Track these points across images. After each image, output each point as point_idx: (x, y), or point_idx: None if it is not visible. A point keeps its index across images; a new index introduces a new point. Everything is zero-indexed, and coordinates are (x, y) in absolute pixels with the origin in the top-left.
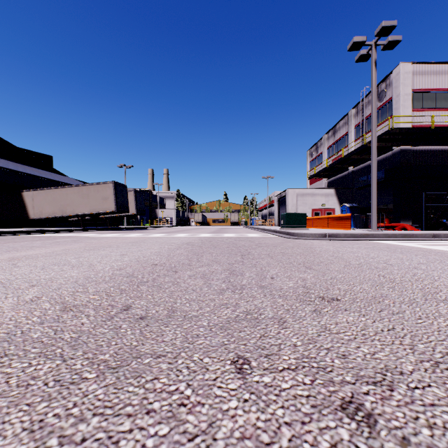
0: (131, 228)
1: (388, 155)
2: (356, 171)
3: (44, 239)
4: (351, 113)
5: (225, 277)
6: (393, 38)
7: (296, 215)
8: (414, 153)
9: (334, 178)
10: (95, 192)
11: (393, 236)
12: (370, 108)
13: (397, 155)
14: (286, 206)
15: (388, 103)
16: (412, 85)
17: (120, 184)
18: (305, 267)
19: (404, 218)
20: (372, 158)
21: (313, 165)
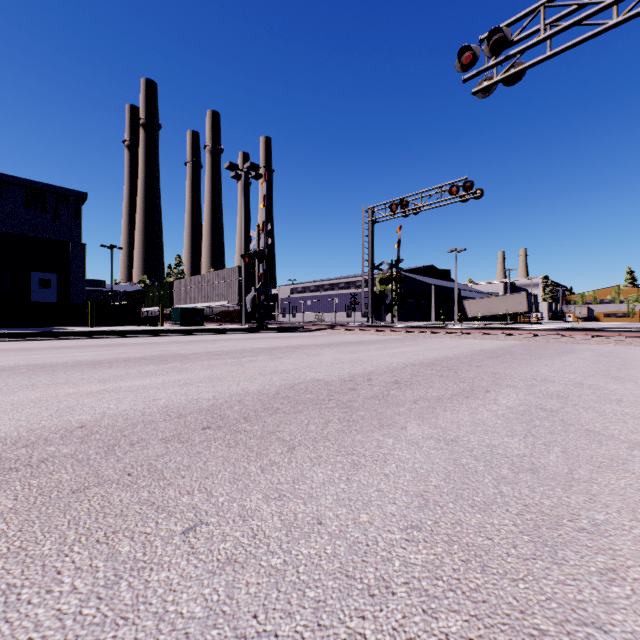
0: (525, 323)
1: None
2: None
3: None
4: None
5: None
6: None
7: None
8: None
9: None
10: (512, 300)
11: None
12: None
13: None
14: None
15: None
16: None
17: (528, 292)
18: None
19: None
20: None
21: None
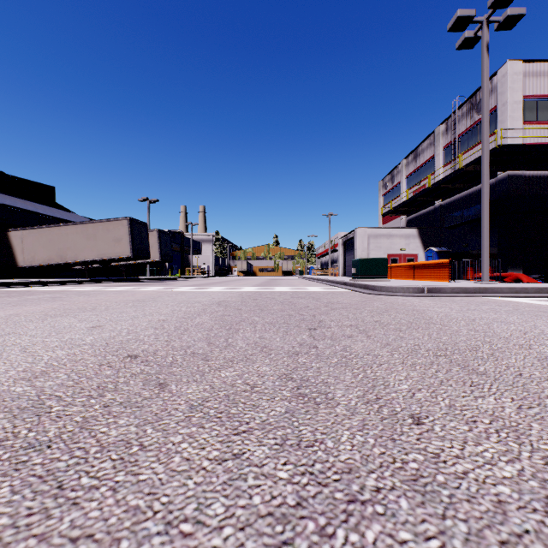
0: (154, 279)
1: (491, 183)
2: (446, 205)
3: (12, 296)
4: (439, 130)
5: (283, 415)
6: (513, 12)
7: (374, 261)
8: (526, 180)
9: (416, 215)
10: (104, 232)
11: (522, 292)
12: (465, 122)
13: (504, 183)
14: (355, 250)
15: (490, 115)
16: (523, 89)
17: (138, 221)
18: (460, 367)
19: (513, 266)
20: (483, 181)
21: (387, 199)
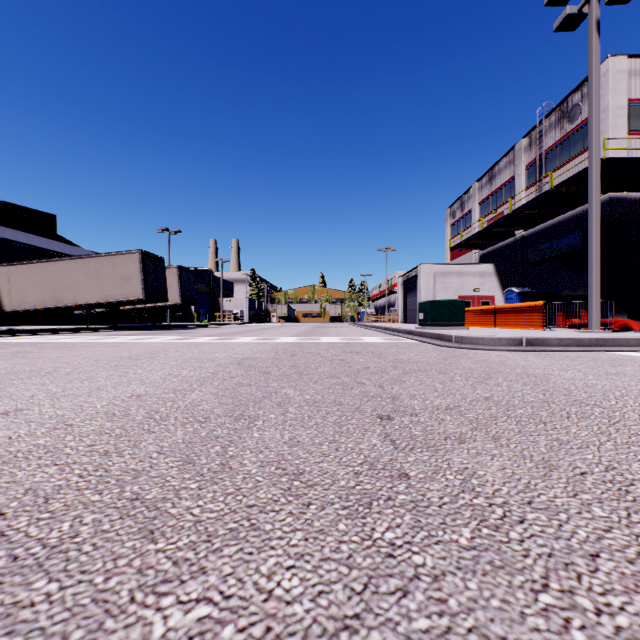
0: (174, 326)
1: (586, 208)
2: (529, 236)
3: None
4: (520, 145)
5: None
6: None
7: (447, 304)
8: (632, 204)
9: (491, 249)
10: (110, 268)
11: None
12: (553, 135)
13: (604, 208)
14: (418, 291)
15: (586, 124)
16: (628, 92)
17: (152, 255)
18: None
19: (616, 311)
20: (592, 199)
21: (455, 230)
